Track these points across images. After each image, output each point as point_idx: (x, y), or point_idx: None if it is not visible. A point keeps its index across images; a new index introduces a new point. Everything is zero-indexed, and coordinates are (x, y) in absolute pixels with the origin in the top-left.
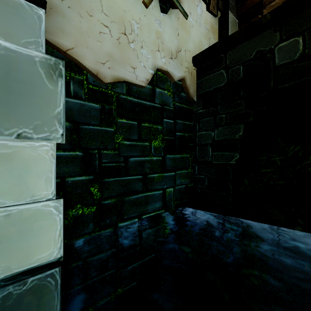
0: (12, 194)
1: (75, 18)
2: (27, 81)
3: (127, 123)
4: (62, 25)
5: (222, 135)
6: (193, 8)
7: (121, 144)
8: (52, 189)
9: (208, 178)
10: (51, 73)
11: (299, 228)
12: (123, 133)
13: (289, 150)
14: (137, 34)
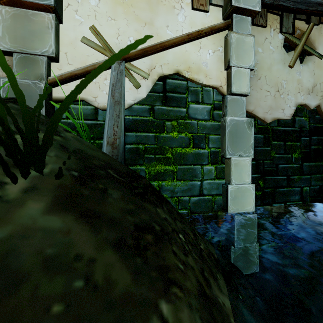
0: (238, 180)
1: (254, 94)
2: (241, 132)
3: (277, 144)
4: (250, 100)
5: None
6: None
7: (274, 157)
8: (249, 179)
9: None
10: (249, 126)
11: None
12: (275, 150)
13: None
14: (285, 87)
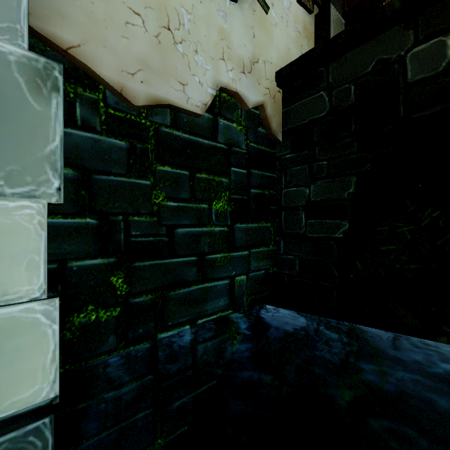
0: None
1: None
2: None
3: (172, 173)
4: (60, 5)
5: (322, 193)
6: None
7: (163, 206)
8: (39, 282)
9: (300, 260)
10: (39, 84)
11: (444, 338)
12: (166, 188)
13: (424, 217)
14: (189, 30)
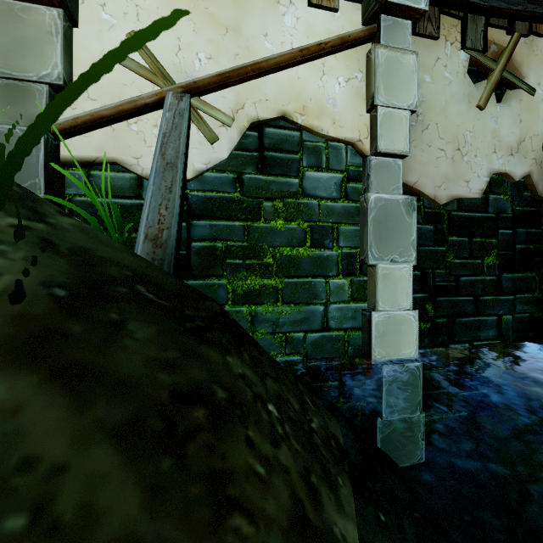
0: (388, 303)
1: (418, 154)
2: (395, 220)
3: (457, 241)
4: (410, 164)
5: None
6: None
7: (452, 263)
8: (409, 302)
9: None
10: (408, 209)
11: None
12: (454, 251)
13: None
14: (471, 144)
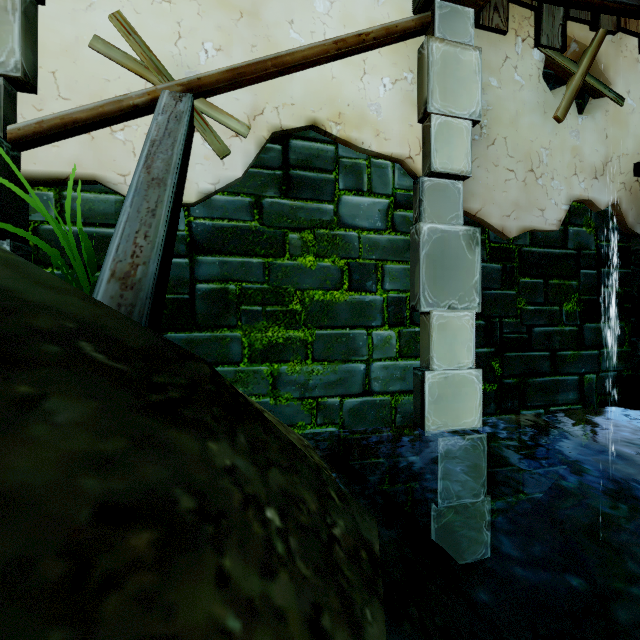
0: (446, 360)
1: (482, 176)
2: (454, 256)
3: (530, 283)
4: (472, 188)
5: None
6: (634, 80)
7: (524, 310)
8: (471, 359)
9: None
10: (470, 243)
11: None
12: (526, 296)
13: None
14: (546, 163)
